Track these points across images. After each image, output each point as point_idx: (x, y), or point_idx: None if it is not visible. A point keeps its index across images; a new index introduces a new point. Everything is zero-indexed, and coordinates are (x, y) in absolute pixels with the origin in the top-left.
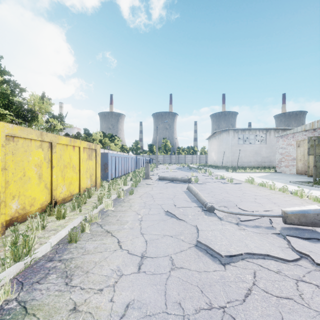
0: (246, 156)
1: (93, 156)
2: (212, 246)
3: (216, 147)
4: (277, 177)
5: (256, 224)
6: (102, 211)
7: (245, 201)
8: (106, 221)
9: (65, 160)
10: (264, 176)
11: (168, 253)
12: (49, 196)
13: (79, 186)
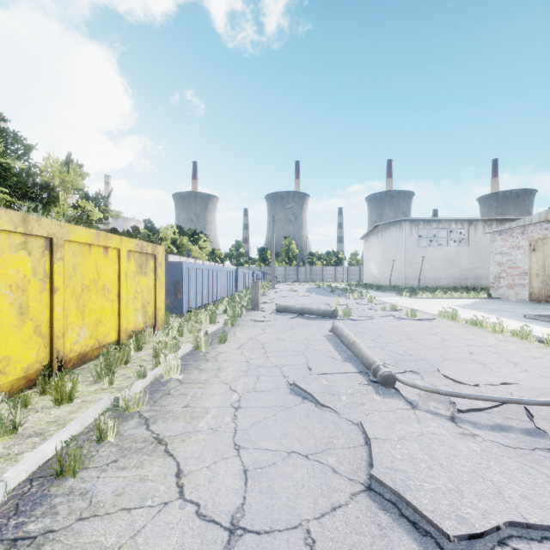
0: (432, 268)
1: (150, 267)
2: (413, 497)
3: (378, 253)
4: (496, 306)
5: (497, 420)
6: (157, 383)
7: (452, 358)
8: (160, 408)
9: (86, 275)
10: (470, 305)
11: (299, 517)
12: (47, 350)
13: (118, 326)
